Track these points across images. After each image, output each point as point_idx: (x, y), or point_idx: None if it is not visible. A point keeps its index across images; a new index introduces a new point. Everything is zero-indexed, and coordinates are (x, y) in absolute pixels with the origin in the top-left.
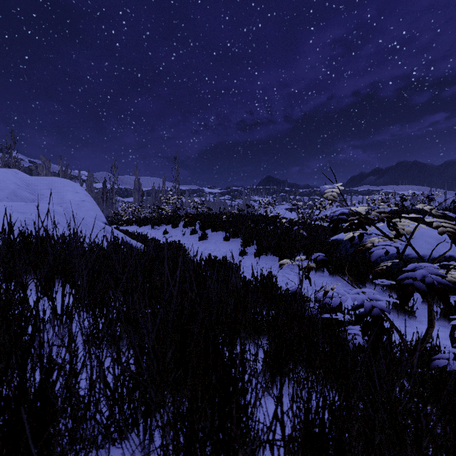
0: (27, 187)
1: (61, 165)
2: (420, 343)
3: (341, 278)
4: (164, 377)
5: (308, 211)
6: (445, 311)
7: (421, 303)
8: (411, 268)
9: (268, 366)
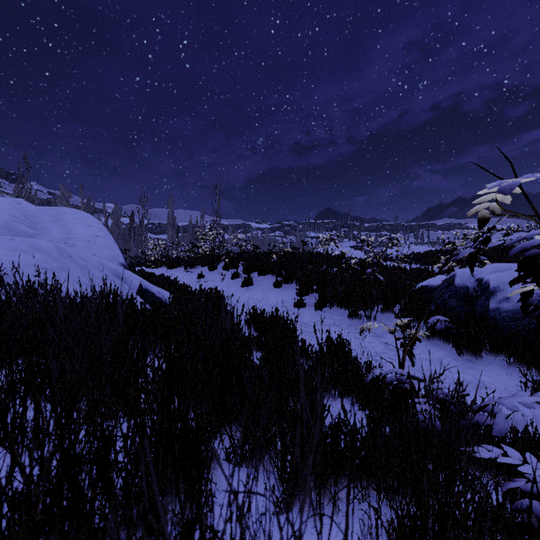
0: (26, 218)
1: (82, 196)
2: None
3: (441, 343)
4: None
5: (381, 249)
6: None
7: None
8: None
9: None
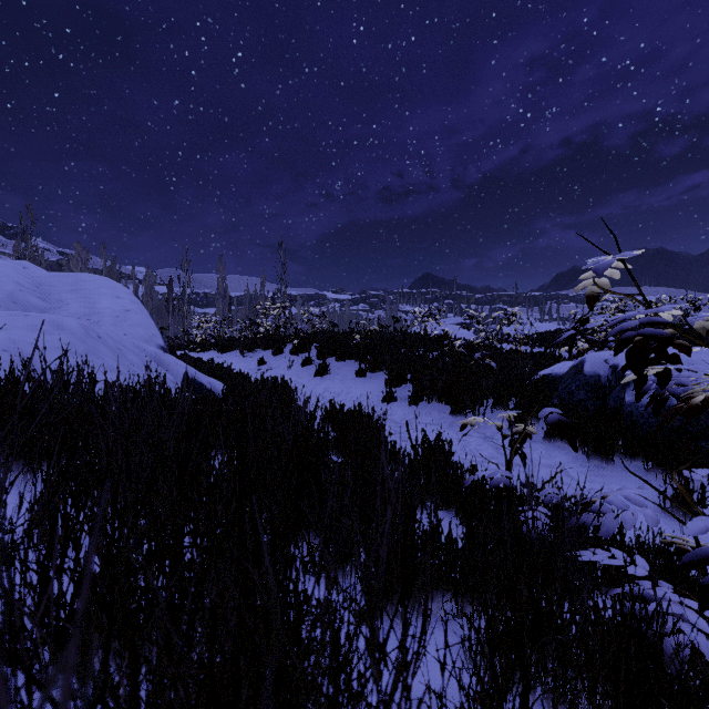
0: (37, 288)
1: (105, 258)
2: None
3: (565, 445)
4: None
5: (495, 328)
6: None
7: None
8: None
9: None
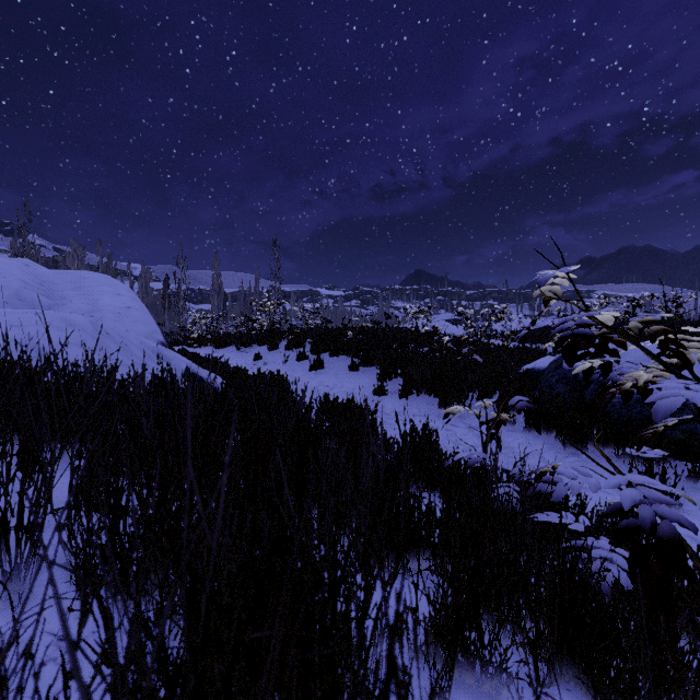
0: (40, 285)
1: (101, 254)
2: None
3: (544, 435)
4: None
5: (483, 324)
6: None
7: (686, 480)
8: None
9: (443, 644)
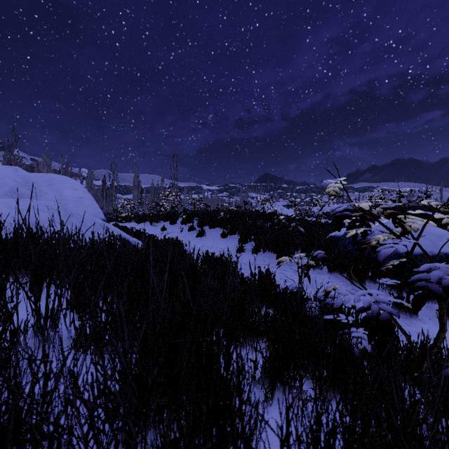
0: (26, 183)
1: (62, 163)
2: (446, 360)
3: (340, 276)
4: (146, 406)
5: (305, 208)
6: (448, 309)
7: None
8: (425, 270)
9: (268, 375)
